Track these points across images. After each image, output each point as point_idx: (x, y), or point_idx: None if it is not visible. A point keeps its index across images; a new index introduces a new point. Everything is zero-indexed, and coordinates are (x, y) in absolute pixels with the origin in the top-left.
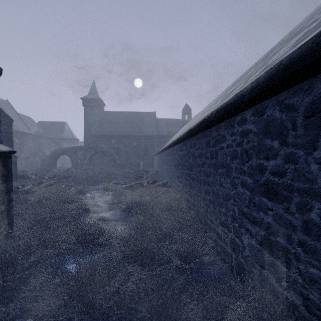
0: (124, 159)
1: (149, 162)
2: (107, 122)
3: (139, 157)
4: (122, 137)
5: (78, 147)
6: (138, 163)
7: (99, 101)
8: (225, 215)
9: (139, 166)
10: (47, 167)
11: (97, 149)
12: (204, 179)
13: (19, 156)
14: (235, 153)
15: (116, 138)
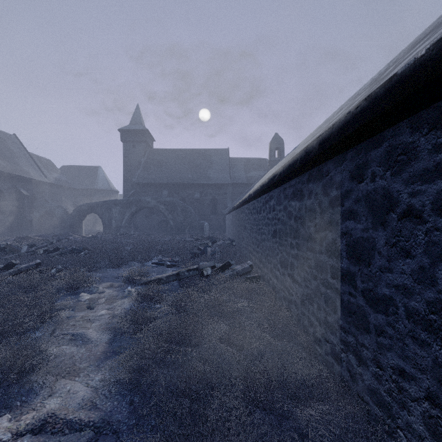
0: (181, 219)
1: (218, 223)
2: (157, 165)
3: (204, 217)
4: (178, 186)
5: (112, 202)
6: (201, 226)
7: (145, 133)
8: None
9: (203, 230)
10: (68, 232)
11: (140, 204)
12: None
13: (27, 215)
14: None
15: (169, 188)
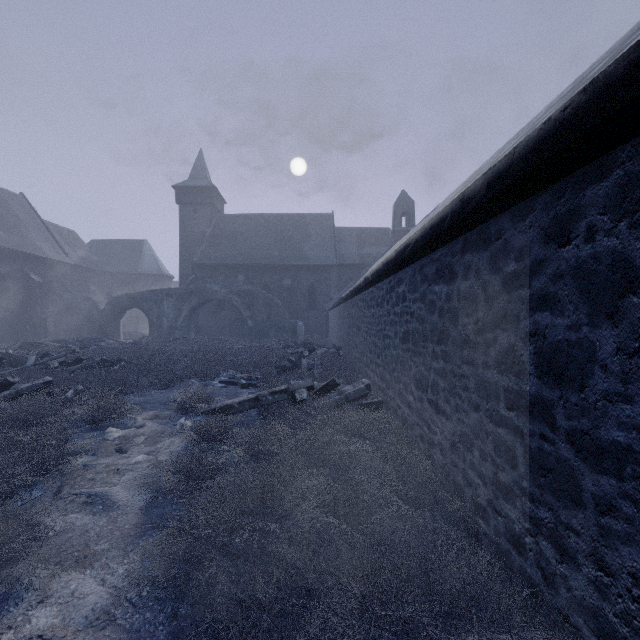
0: (263, 317)
1: (318, 323)
2: (228, 237)
3: (297, 313)
4: (259, 268)
5: (164, 291)
6: (293, 327)
7: (211, 191)
8: None
9: (295, 334)
10: (99, 335)
11: (204, 295)
12: None
13: (40, 310)
14: None
15: (247, 272)
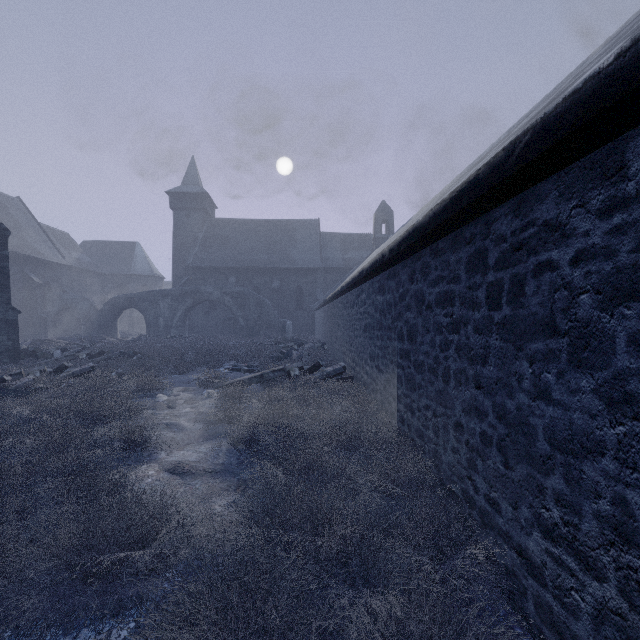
0: (254, 316)
1: (305, 323)
2: (220, 241)
3: (285, 313)
4: (249, 271)
5: (160, 293)
6: (282, 326)
7: (204, 197)
8: (568, 507)
9: (284, 332)
10: (97, 334)
11: (198, 296)
12: (463, 370)
13: (40, 310)
14: (633, 278)
15: (238, 274)
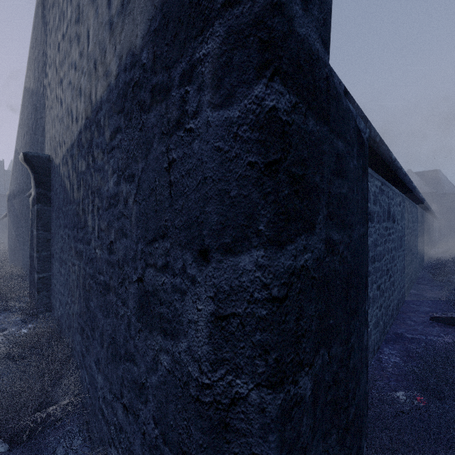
0: None
1: None
2: None
3: None
4: None
5: None
6: None
7: None
8: None
9: None
10: None
11: None
12: None
13: None
14: None
15: None
